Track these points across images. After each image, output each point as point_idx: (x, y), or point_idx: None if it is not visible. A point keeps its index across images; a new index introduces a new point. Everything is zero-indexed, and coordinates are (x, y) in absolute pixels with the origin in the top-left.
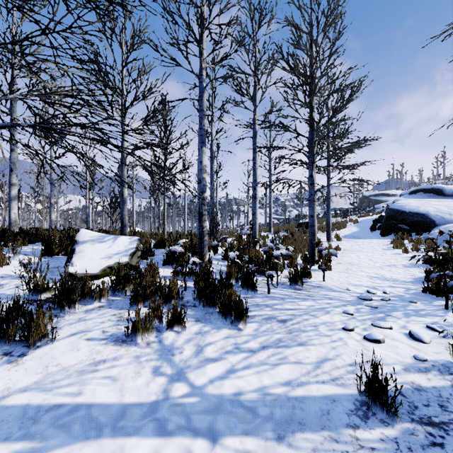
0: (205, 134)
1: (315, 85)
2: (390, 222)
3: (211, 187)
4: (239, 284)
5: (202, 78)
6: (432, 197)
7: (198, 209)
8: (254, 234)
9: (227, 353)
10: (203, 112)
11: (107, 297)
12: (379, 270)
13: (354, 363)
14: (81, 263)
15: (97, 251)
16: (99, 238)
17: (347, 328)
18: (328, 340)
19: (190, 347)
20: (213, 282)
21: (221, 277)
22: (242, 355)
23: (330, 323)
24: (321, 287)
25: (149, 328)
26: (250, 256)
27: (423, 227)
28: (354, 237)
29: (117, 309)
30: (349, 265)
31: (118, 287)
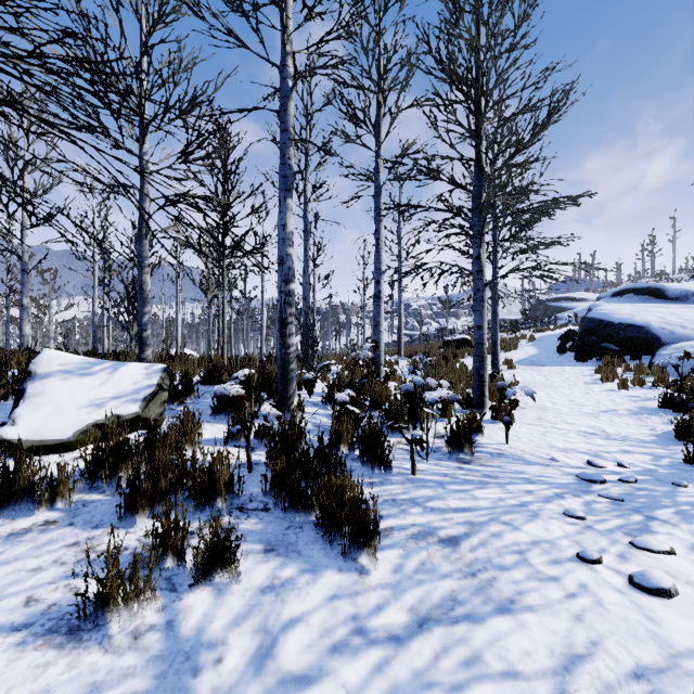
0: (292, 175)
1: (488, 94)
2: (588, 340)
3: (305, 281)
4: (356, 453)
5: (285, 70)
6: (647, 302)
7: (279, 312)
8: (377, 359)
9: (336, 652)
10: (288, 134)
11: (75, 495)
12: (592, 420)
13: (643, 668)
14: (35, 419)
15: (73, 393)
16: (81, 368)
17: (589, 558)
18: (558, 594)
19: (245, 638)
20: (305, 454)
21: (322, 444)
22: (372, 656)
23: (547, 542)
24: (506, 456)
25: (144, 591)
26: (372, 398)
27: (642, 347)
28: (533, 363)
29: (86, 528)
30: (540, 412)
31: (102, 472)
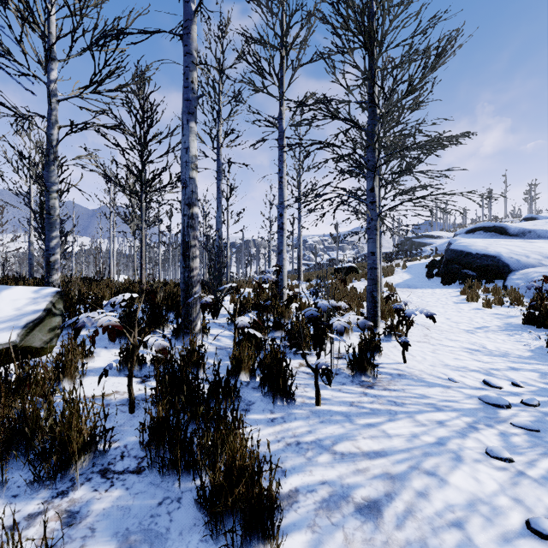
0: (195, 99)
1: (383, 35)
2: (451, 267)
3: (218, 215)
4: (257, 379)
5: None
6: (494, 237)
7: (182, 235)
8: (280, 283)
9: None
10: (191, 58)
11: None
12: (471, 337)
13: None
14: None
15: None
16: None
17: (547, 533)
18: None
19: None
20: (195, 391)
21: (218, 376)
22: None
23: (484, 502)
24: (406, 377)
25: None
26: (276, 319)
27: (494, 273)
28: (409, 286)
29: None
30: (424, 329)
31: None
